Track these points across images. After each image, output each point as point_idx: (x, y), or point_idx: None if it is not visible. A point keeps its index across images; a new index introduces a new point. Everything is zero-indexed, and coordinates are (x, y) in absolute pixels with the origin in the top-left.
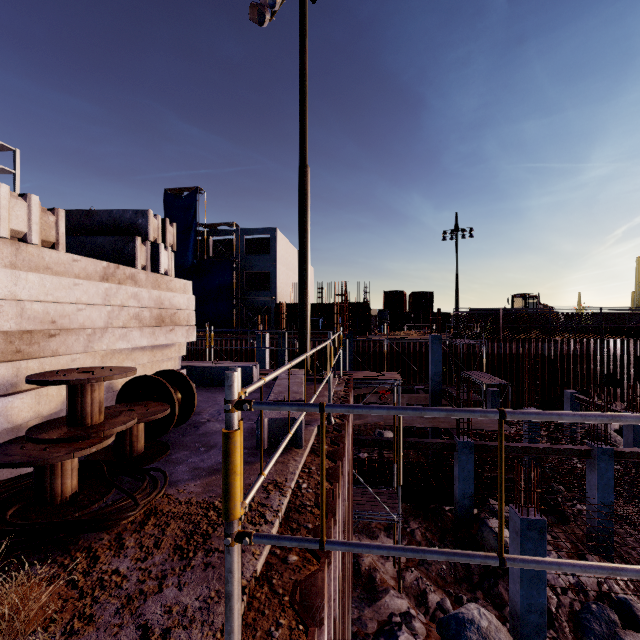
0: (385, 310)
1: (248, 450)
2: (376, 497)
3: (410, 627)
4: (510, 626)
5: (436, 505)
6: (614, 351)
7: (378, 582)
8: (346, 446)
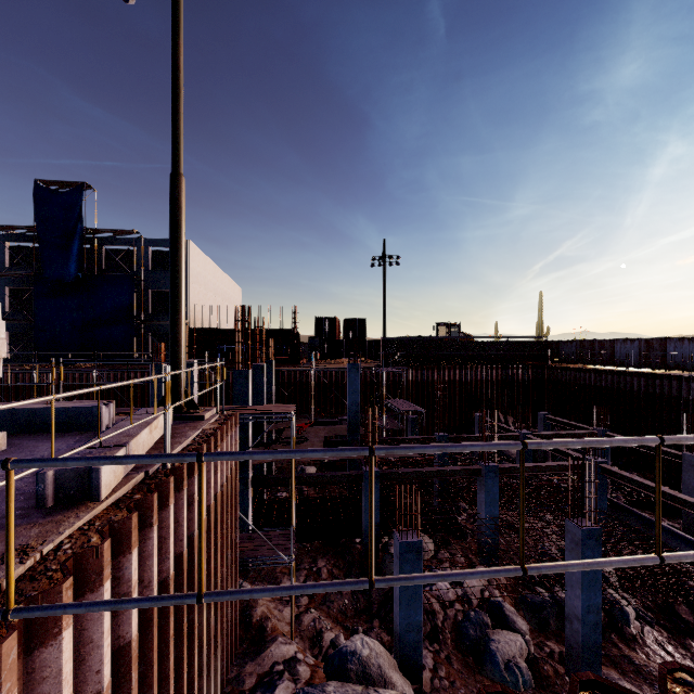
0: (316, 337)
1: (23, 511)
2: (266, 540)
3: (293, 673)
4: (394, 649)
5: (346, 539)
6: (517, 376)
7: (269, 631)
8: (185, 492)
